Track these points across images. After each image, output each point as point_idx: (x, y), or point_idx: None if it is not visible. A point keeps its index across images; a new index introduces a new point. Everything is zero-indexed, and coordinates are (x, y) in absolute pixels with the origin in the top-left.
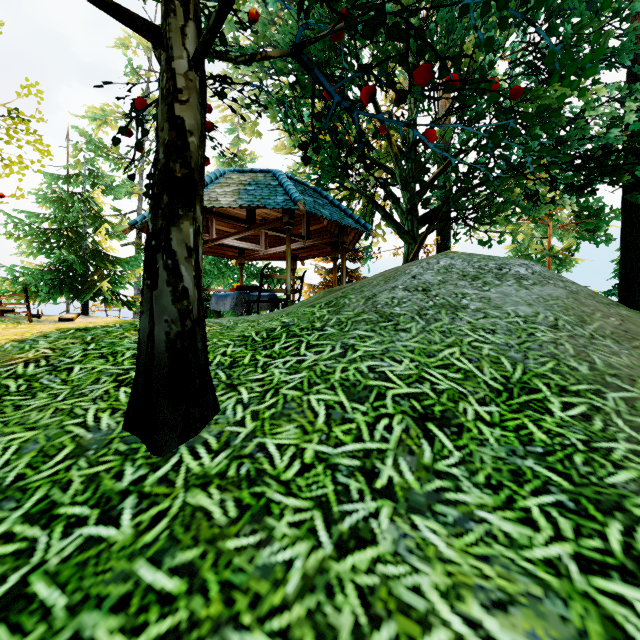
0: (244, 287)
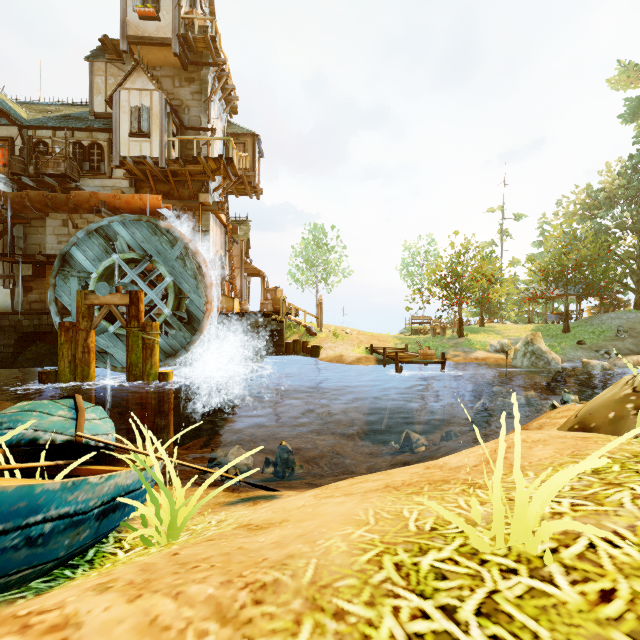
0: (558, 313)
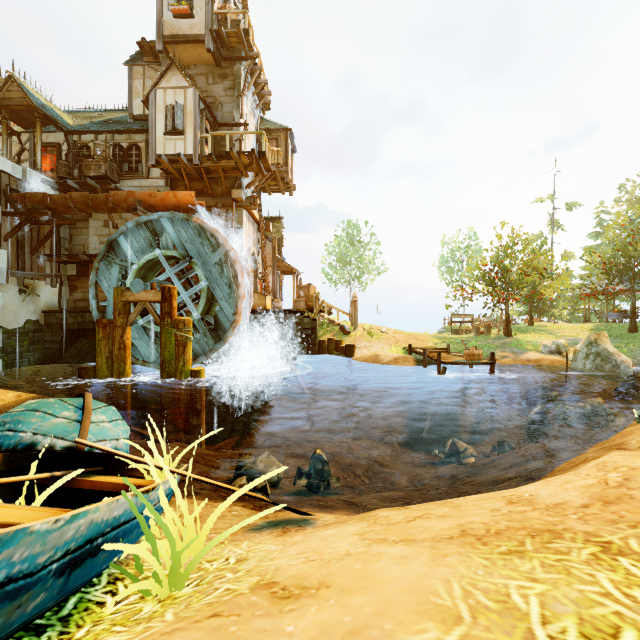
0: (621, 311)
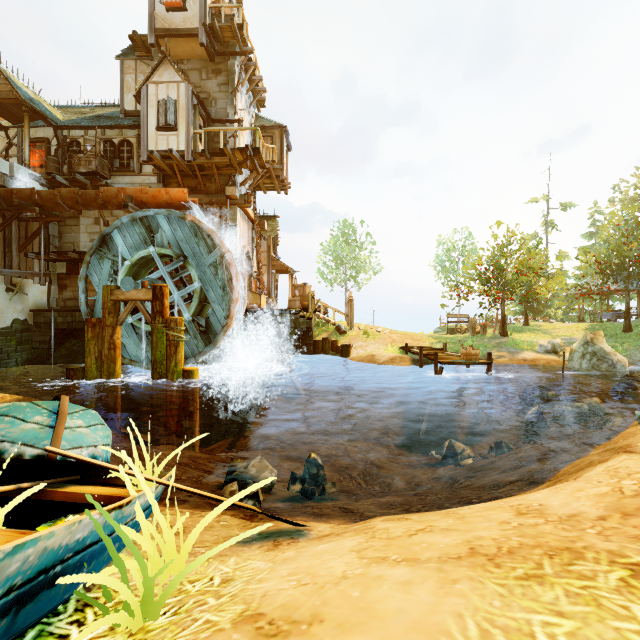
0: (615, 311)
